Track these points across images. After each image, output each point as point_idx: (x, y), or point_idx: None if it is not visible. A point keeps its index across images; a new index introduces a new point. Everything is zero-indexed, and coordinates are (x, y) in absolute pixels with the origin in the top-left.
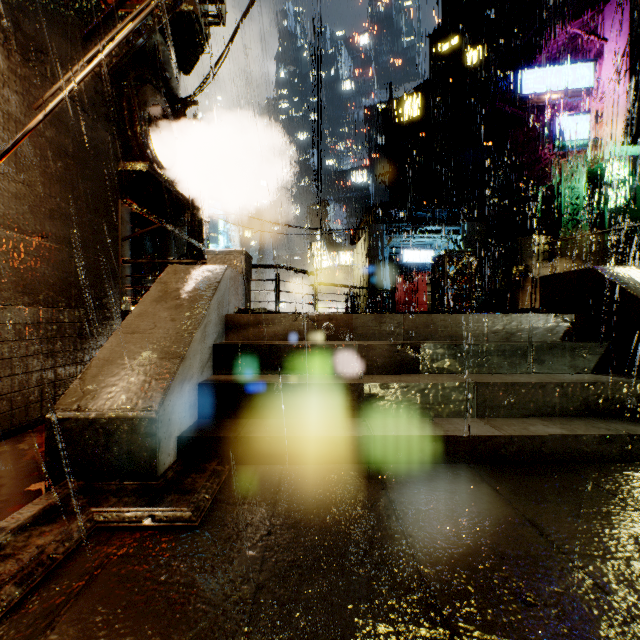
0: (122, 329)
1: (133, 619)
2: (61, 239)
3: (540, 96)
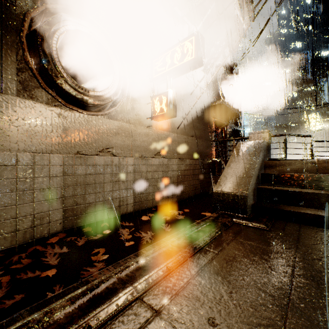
0: (227, 166)
1: (257, 241)
2: (196, 136)
3: None
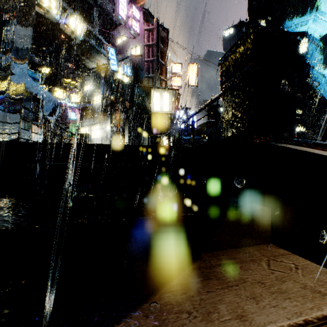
0: None
1: None
2: None
3: (62, 104)
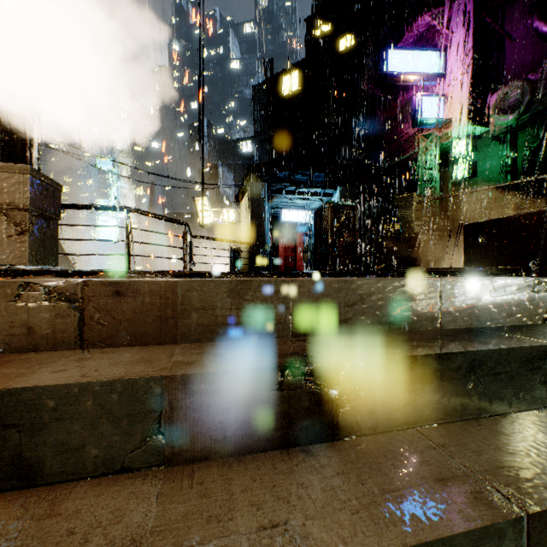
0: None
1: None
2: None
3: (403, 75)
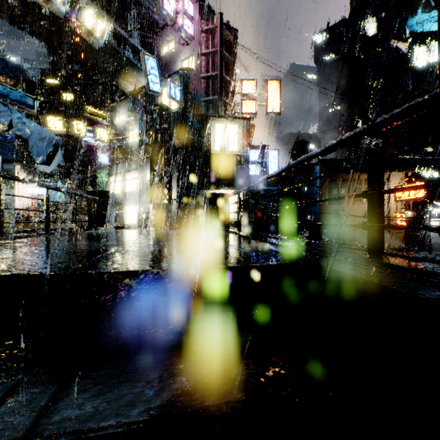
0: None
1: None
2: None
3: (89, 143)
